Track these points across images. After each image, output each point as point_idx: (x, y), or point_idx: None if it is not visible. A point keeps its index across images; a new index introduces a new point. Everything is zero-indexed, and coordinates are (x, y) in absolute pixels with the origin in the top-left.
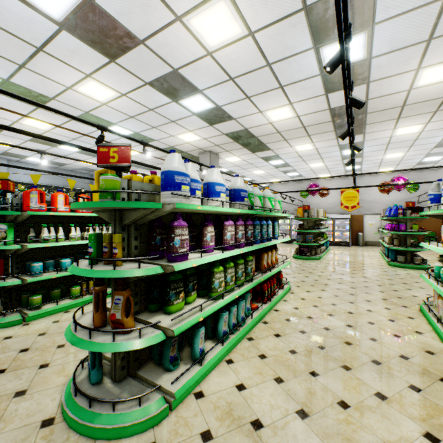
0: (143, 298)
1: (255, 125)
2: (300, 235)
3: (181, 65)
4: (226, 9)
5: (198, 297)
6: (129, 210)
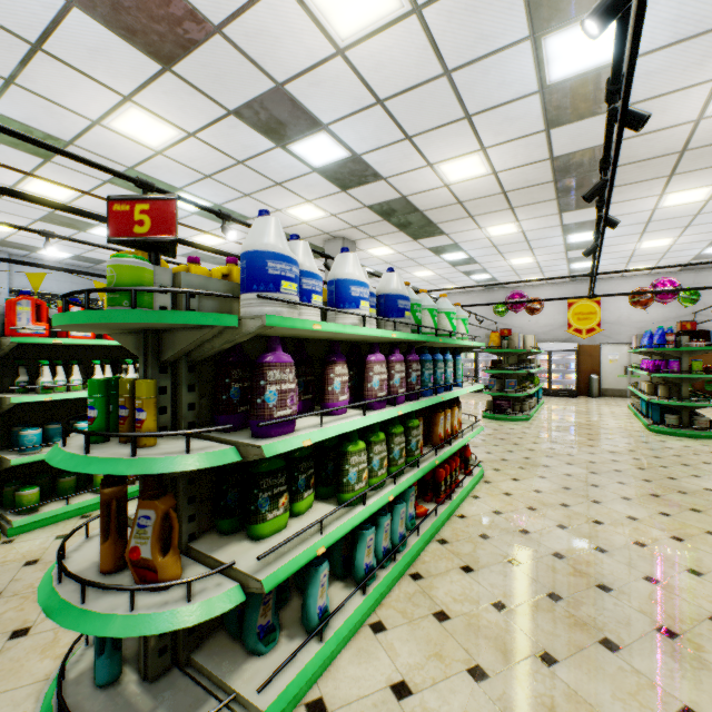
0: (207, 506)
1: (419, 190)
2: (494, 379)
3: (289, 75)
4: None
5: (317, 501)
6: (172, 331)
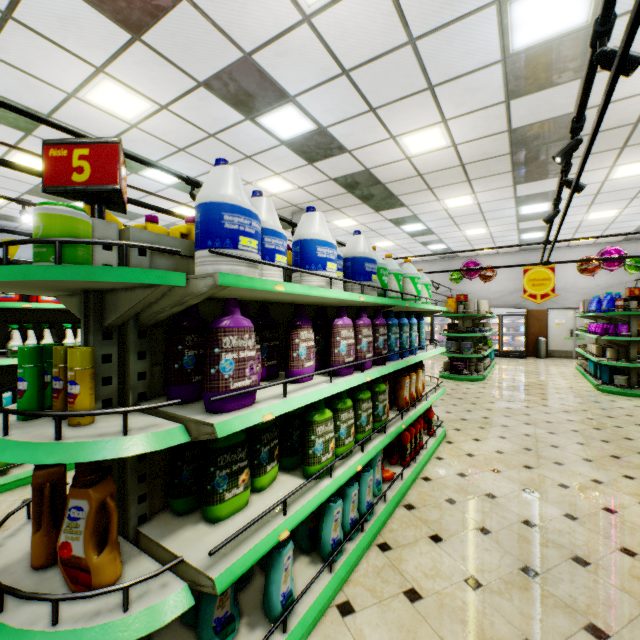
0: (161, 483)
1: (382, 163)
2: (451, 342)
3: (256, 45)
4: None
5: (281, 472)
6: (115, 292)
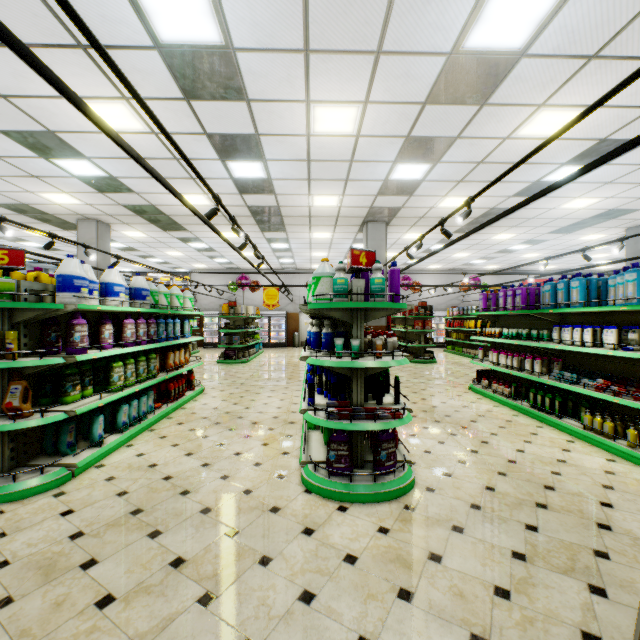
0: (32, 395)
1: (165, 204)
2: (225, 336)
3: (61, 130)
4: (126, 110)
5: (95, 393)
6: (22, 309)
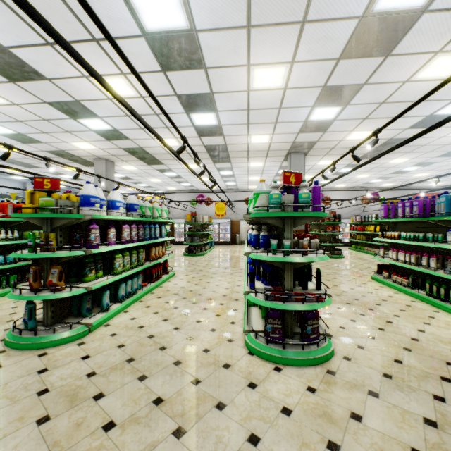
0: (65, 275)
1: (149, 146)
2: (188, 237)
3: (83, 99)
4: (124, 82)
5: (104, 275)
6: (59, 218)
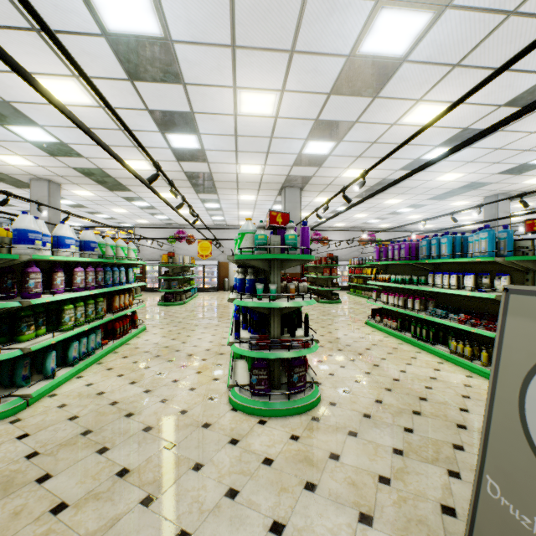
0: None
1: (111, 168)
2: (165, 282)
3: (15, 100)
4: (76, 86)
5: (47, 332)
6: None
